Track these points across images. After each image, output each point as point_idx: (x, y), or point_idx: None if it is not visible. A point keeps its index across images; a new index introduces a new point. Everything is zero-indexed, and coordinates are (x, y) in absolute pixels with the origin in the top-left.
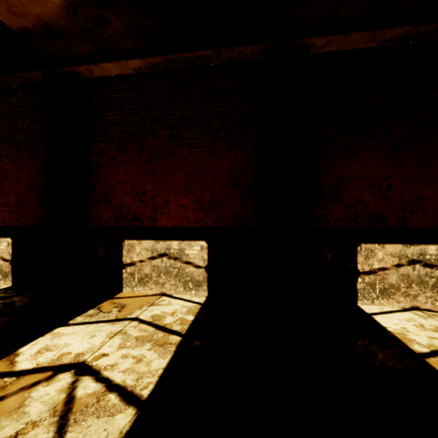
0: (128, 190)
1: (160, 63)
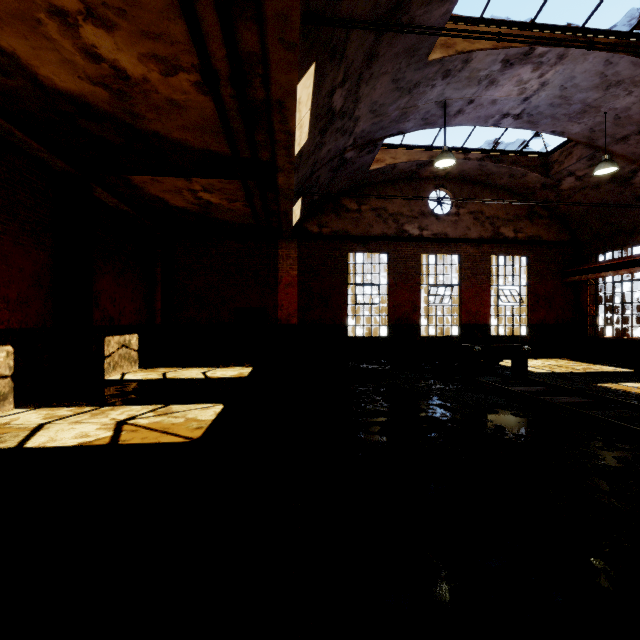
0: None
1: None
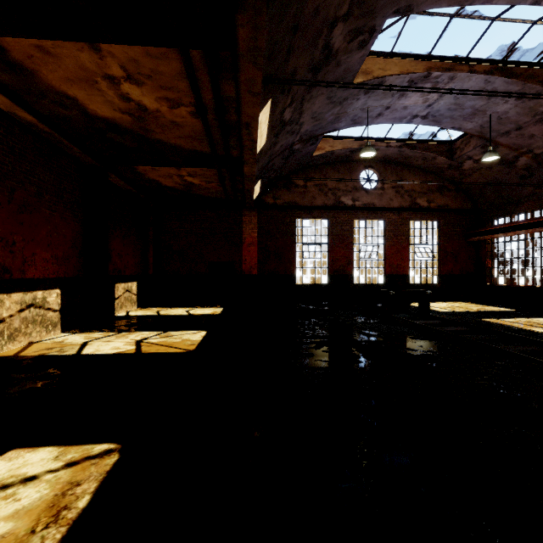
0: None
1: (40, 128)
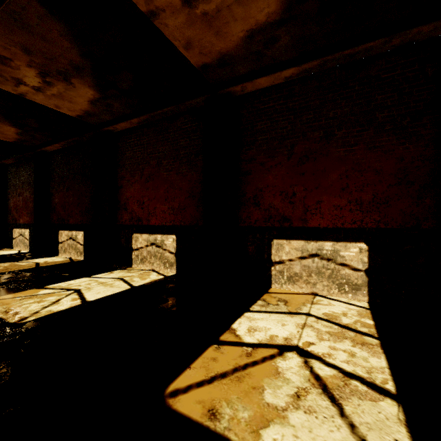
0: (277, 193)
1: (314, 67)
